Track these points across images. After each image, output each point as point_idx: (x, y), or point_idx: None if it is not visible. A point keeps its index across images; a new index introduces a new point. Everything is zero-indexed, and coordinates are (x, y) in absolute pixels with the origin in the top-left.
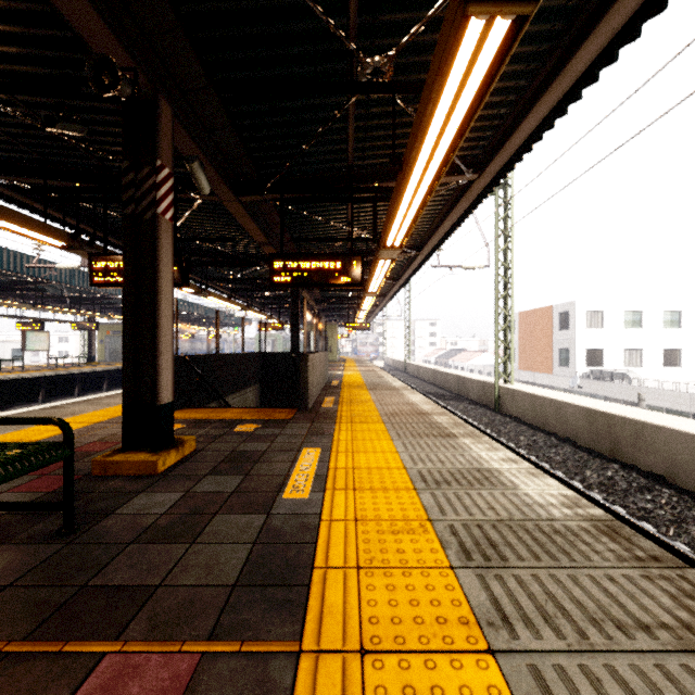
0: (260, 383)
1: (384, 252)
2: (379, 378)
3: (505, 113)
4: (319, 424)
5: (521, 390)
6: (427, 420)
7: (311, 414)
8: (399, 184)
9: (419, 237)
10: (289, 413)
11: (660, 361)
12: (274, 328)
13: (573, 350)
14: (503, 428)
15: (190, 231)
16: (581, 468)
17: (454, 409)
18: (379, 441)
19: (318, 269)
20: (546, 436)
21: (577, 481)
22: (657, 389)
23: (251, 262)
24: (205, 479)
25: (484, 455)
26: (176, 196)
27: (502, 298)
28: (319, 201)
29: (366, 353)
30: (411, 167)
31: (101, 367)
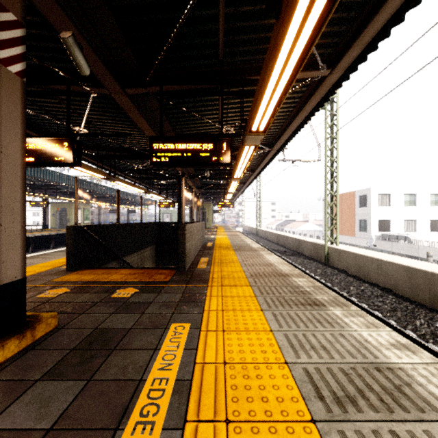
0: (155, 245)
1: (250, 137)
2: (241, 241)
3: (364, 1)
4: (193, 287)
5: (346, 250)
6: (288, 283)
7: (187, 275)
8: (274, 38)
9: (272, 136)
10: (168, 274)
11: (428, 227)
12: (168, 205)
13: (370, 220)
14: (334, 279)
15: (98, 130)
16: (410, 317)
17: (294, 263)
18: (250, 312)
19: (193, 150)
20: (370, 286)
21: (410, 330)
22: (430, 247)
23: (147, 155)
24: (31, 390)
25: (368, 336)
26: (69, 86)
27: (329, 183)
28: (194, 94)
29: (231, 222)
30: (290, 11)
31: (50, 232)
